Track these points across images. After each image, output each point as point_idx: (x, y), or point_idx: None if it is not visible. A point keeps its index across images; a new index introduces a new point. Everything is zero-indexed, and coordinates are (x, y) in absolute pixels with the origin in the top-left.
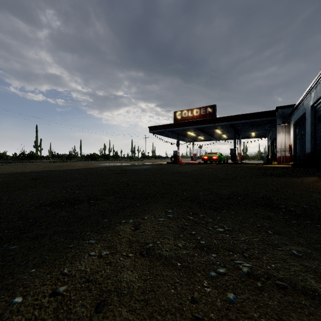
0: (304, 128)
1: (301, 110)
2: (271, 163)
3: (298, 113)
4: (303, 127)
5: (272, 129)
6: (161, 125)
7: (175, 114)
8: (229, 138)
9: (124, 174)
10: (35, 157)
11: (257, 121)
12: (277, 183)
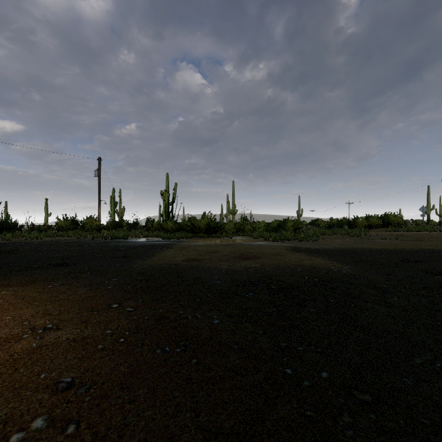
0: None
1: None
2: None
3: None
4: None
5: None
6: None
7: None
8: None
9: None
10: None
11: None
12: None
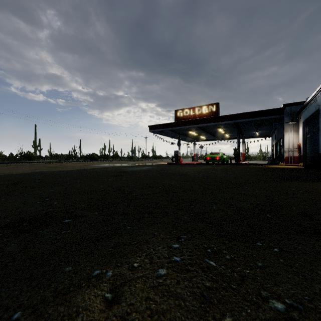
0: (317, 126)
1: (314, 107)
2: (276, 164)
3: (309, 110)
4: (315, 125)
5: (277, 128)
6: (162, 124)
7: (176, 113)
8: (232, 137)
9: (120, 177)
10: (32, 157)
11: (262, 120)
12: (304, 190)
